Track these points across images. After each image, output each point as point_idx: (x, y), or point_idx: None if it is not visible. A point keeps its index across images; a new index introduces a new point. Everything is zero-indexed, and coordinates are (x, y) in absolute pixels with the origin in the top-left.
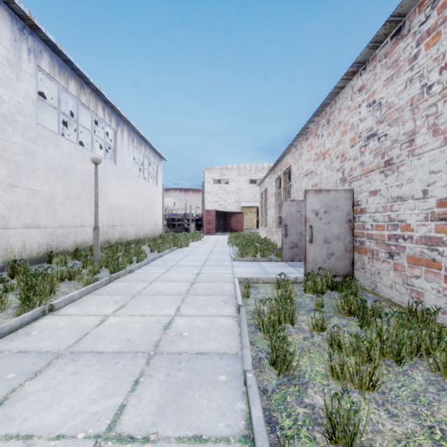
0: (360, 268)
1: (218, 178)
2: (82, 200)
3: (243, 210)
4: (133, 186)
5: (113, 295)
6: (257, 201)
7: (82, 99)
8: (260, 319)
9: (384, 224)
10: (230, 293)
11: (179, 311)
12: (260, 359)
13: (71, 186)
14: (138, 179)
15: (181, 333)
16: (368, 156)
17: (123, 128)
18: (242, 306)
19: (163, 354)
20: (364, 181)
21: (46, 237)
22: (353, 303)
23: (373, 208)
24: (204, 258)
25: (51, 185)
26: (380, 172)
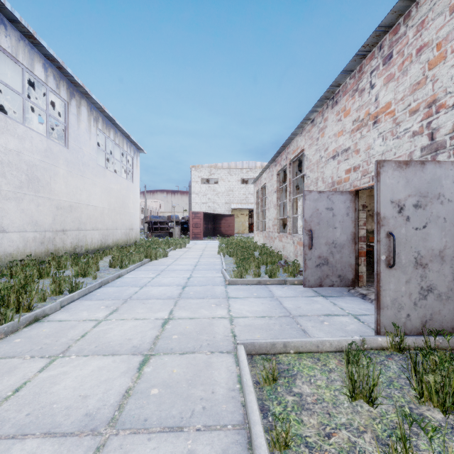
0: None
1: (206, 177)
2: (1, 192)
3: (234, 212)
4: (96, 179)
5: None
6: (249, 203)
7: (2, 42)
8: None
9: None
10: (232, 413)
11: None
12: None
13: None
14: (105, 171)
15: None
16: None
17: (80, 102)
18: None
19: None
20: None
21: None
22: None
23: None
24: (184, 279)
25: None
26: None
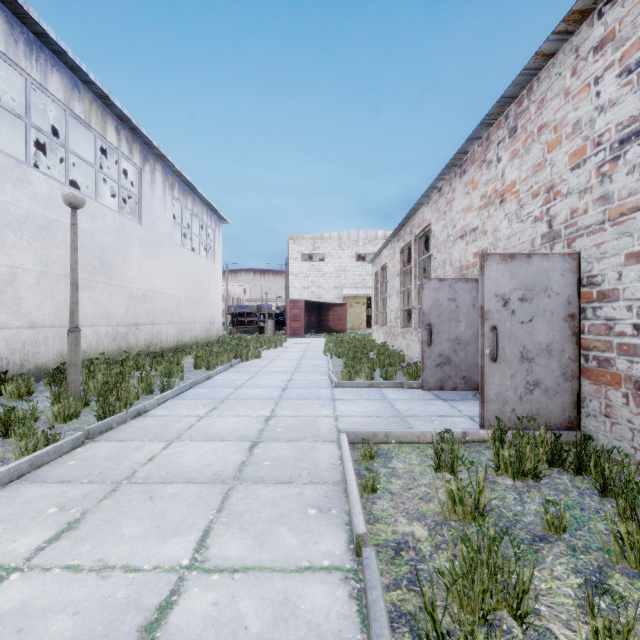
0: (600, 414)
1: (309, 252)
2: None
3: (346, 300)
4: (172, 260)
5: (69, 485)
6: (367, 287)
7: (76, 108)
8: (432, 627)
9: None
10: (333, 476)
11: (204, 546)
12: None
13: (53, 257)
14: (182, 249)
15: None
16: (623, 179)
17: (154, 167)
18: (365, 537)
19: None
20: (613, 233)
21: None
22: None
23: (639, 289)
24: (283, 382)
25: (9, 252)
26: None
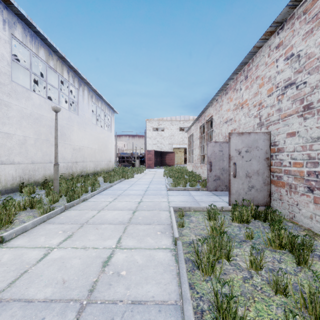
0: (278, 199)
1: (156, 127)
2: (50, 142)
3: (174, 150)
4: (92, 132)
5: (64, 224)
6: (185, 144)
7: (50, 63)
8: (198, 258)
9: (303, 162)
10: (167, 222)
11: (119, 242)
12: (202, 312)
13: (41, 131)
14: (96, 126)
15: (119, 272)
16: (286, 102)
17: (84, 88)
18: (178, 238)
19: (97, 304)
20: (282, 124)
21: (19, 171)
22: (284, 237)
23: (291, 148)
24: (145, 188)
25: (23, 130)
26: (299, 115)
